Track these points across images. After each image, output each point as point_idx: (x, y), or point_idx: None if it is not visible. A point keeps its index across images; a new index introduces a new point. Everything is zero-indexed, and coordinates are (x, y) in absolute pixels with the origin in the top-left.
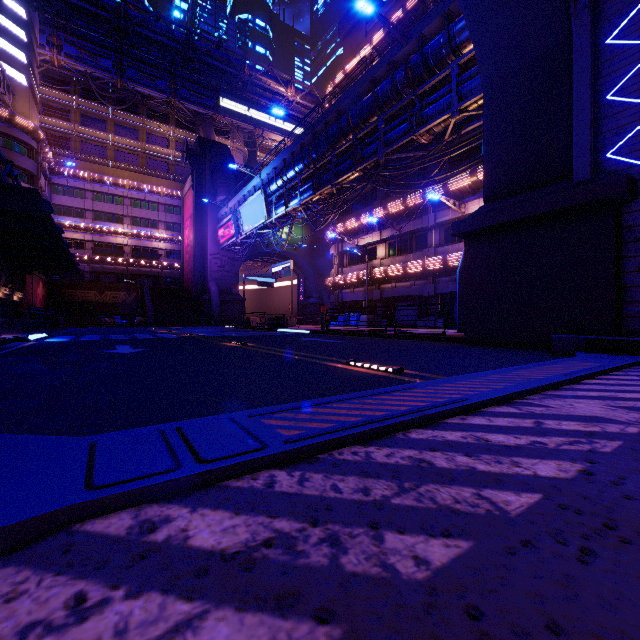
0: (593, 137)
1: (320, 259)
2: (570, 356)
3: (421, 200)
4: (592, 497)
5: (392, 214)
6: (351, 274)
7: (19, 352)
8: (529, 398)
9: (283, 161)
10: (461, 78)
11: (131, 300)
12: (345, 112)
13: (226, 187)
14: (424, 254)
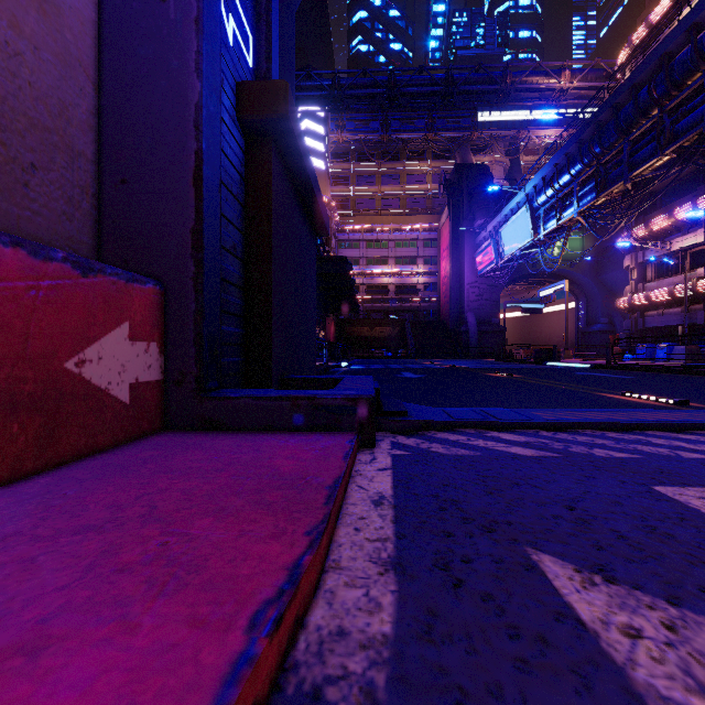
0: None
1: (610, 273)
2: None
3: None
4: None
5: None
6: (658, 291)
7: (347, 374)
8: None
9: (554, 167)
10: None
11: (395, 334)
12: (645, 83)
13: (484, 210)
14: None
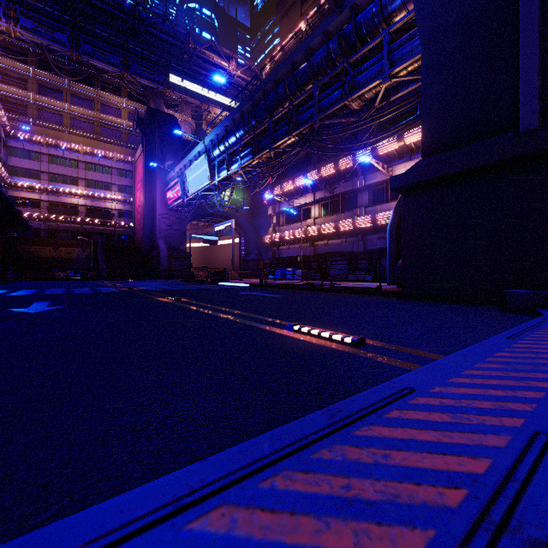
0: (541, 84)
1: (259, 220)
2: (529, 313)
3: (352, 164)
4: None
5: (325, 177)
6: (287, 232)
7: None
8: None
9: (225, 128)
10: (391, 47)
11: (85, 256)
12: (282, 81)
13: (174, 153)
14: (354, 214)
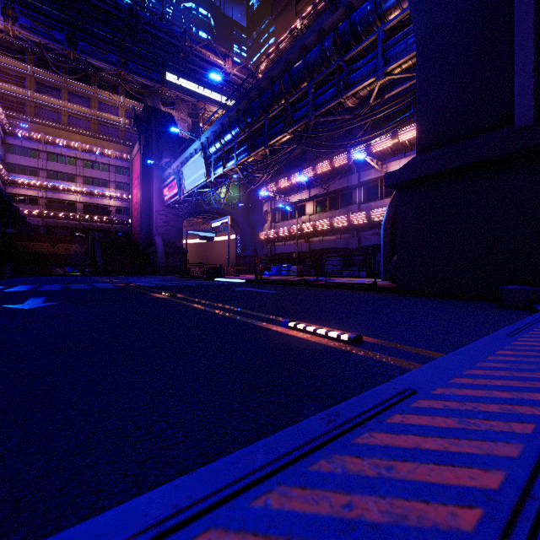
0: (536, 80)
1: (255, 217)
2: (525, 309)
3: (346, 161)
4: None
5: (320, 174)
6: (282, 229)
7: None
8: None
9: (221, 125)
10: (385, 45)
11: (82, 252)
12: (277, 79)
13: (170, 151)
14: (349, 210)
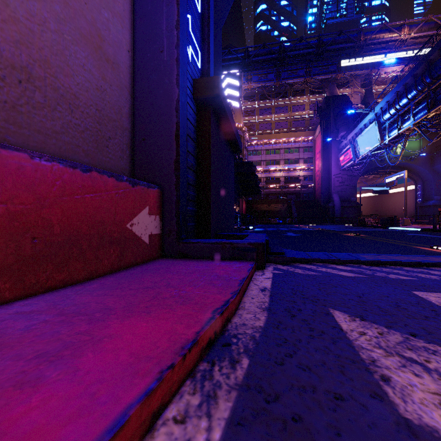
0: None
1: None
2: None
3: None
4: None
5: None
6: None
7: None
8: None
9: (395, 94)
10: None
11: (284, 209)
12: None
13: (345, 125)
14: None
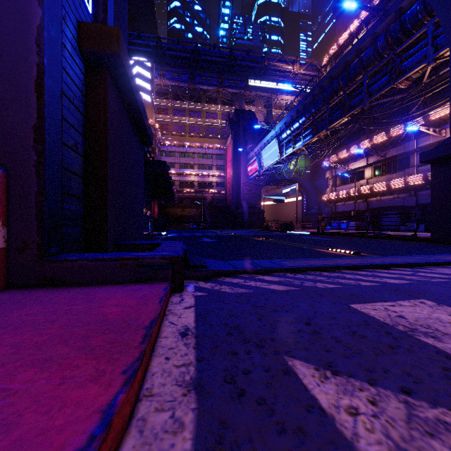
0: None
1: (319, 181)
2: None
3: (403, 131)
4: (400, 286)
5: (377, 144)
6: (342, 191)
7: (166, 240)
8: (427, 267)
9: (291, 117)
10: (438, 31)
11: (198, 213)
12: (336, 76)
13: (252, 139)
14: (406, 173)
